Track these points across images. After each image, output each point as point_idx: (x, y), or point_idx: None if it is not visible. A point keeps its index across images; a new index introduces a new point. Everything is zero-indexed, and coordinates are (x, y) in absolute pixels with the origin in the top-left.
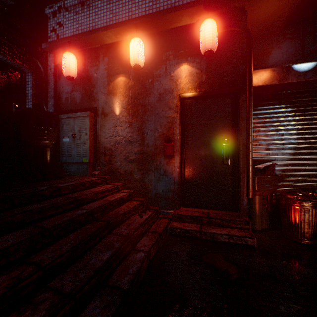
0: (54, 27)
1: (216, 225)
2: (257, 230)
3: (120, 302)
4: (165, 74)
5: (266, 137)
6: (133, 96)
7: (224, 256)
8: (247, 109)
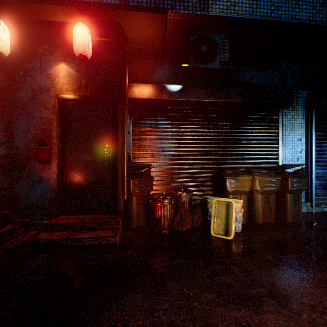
0: None
1: (89, 230)
2: (134, 228)
3: None
4: (40, 69)
5: (151, 145)
6: None
7: (76, 259)
8: (123, 118)
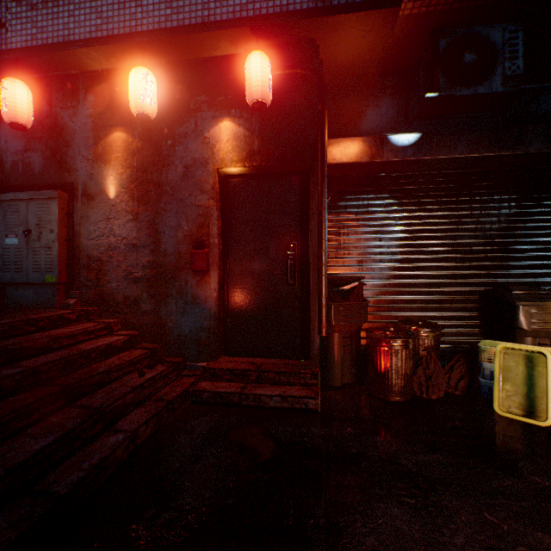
0: None
1: (269, 382)
2: (336, 386)
3: (42, 515)
4: (194, 133)
5: (358, 243)
6: (141, 167)
7: (264, 428)
8: (319, 198)
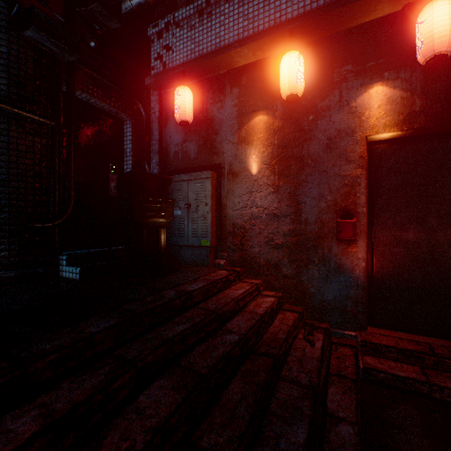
0: (160, 53)
1: None
2: None
3: None
4: (338, 104)
5: None
6: (281, 144)
7: None
8: None
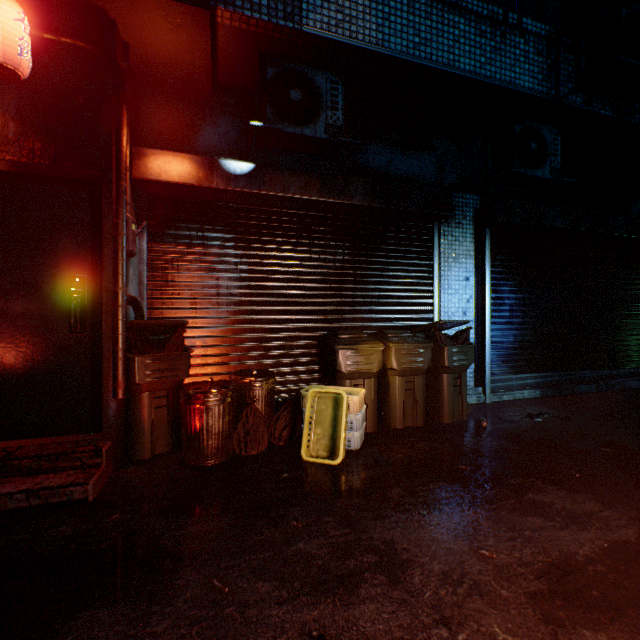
0: None
1: (23, 474)
2: (143, 460)
3: None
4: None
5: (192, 282)
6: None
7: None
8: (114, 220)
